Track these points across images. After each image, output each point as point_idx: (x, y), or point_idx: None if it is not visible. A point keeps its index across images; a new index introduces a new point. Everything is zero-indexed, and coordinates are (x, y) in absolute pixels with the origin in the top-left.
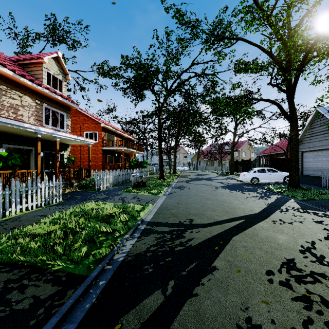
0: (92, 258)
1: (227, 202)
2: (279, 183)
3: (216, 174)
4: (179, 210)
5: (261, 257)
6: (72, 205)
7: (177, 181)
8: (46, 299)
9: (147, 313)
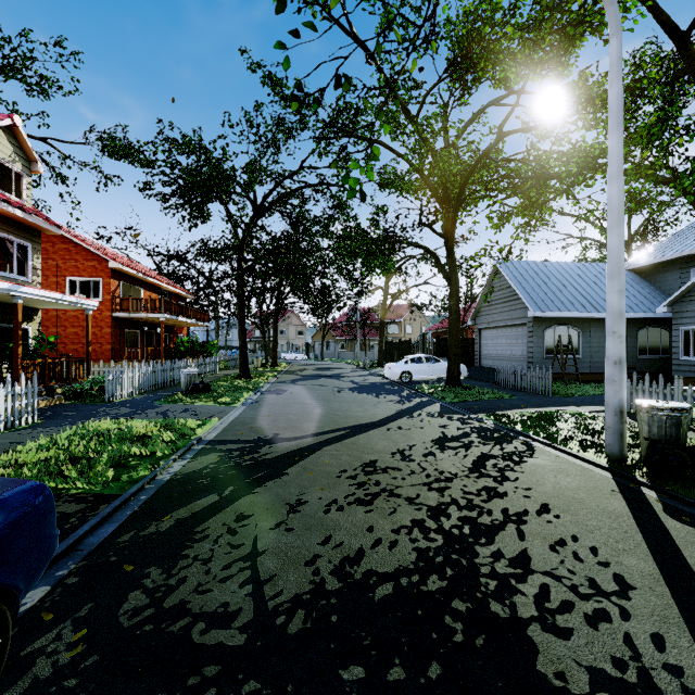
0: (126, 478)
1: (343, 410)
2: (443, 381)
3: (354, 367)
4: (262, 424)
5: (345, 461)
6: (64, 427)
7: (274, 381)
8: (75, 513)
9: (200, 507)
